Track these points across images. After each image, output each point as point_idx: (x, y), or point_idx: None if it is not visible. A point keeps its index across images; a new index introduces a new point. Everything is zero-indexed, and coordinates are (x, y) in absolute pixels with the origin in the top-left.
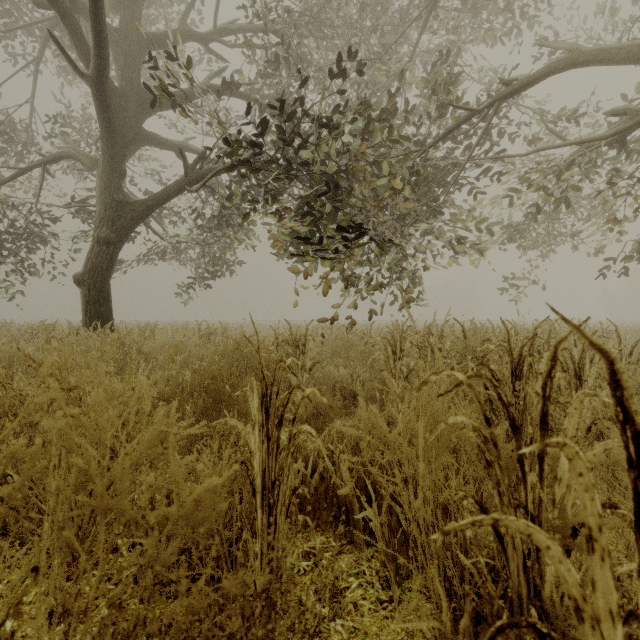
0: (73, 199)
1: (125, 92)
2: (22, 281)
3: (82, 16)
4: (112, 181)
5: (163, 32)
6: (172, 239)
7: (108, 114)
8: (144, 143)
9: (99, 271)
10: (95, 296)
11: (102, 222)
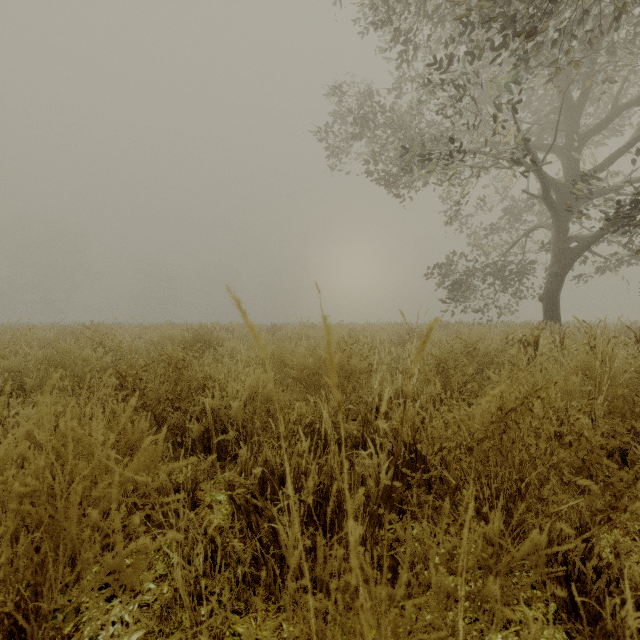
0: (542, 244)
1: (567, 181)
2: (515, 298)
3: (542, 151)
4: (559, 238)
5: (596, 124)
6: (612, 258)
7: (554, 206)
8: (583, 203)
9: (551, 292)
10: (549, 307)
11: (553, 264)
